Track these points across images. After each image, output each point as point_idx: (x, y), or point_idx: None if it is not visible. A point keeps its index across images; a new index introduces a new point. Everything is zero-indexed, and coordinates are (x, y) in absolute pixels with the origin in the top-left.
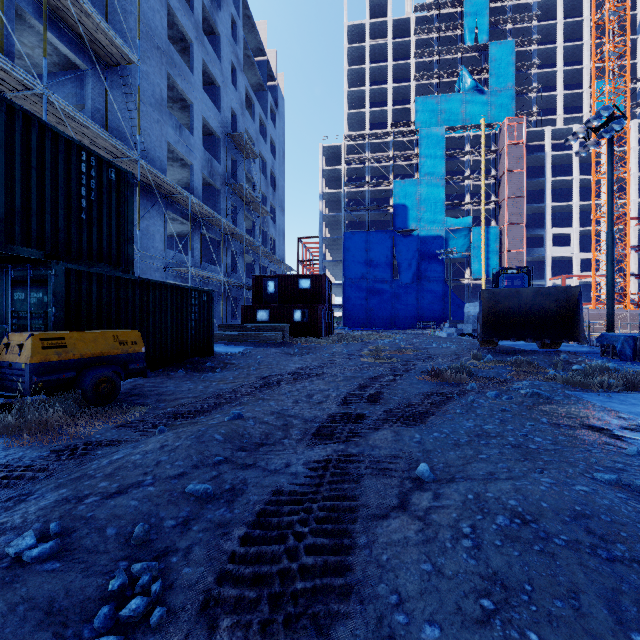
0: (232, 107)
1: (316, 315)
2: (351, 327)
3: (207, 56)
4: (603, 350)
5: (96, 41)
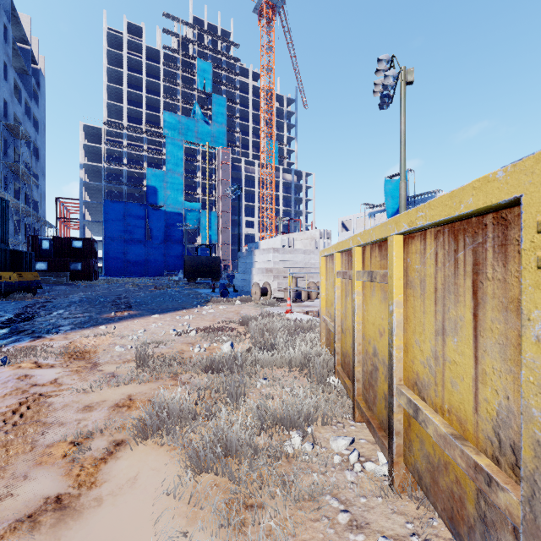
0: (4, 97)
1: (89, 266)
2: (111, 275)
3: None
4: (228, 281)
5: None
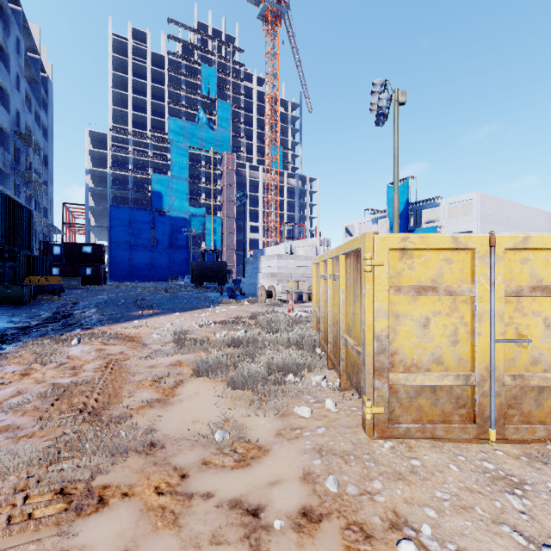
0: (17, 107)
1: (99, 271)
2: (116, 280)
3: (2, 75)
4: (234, 285)
5: None
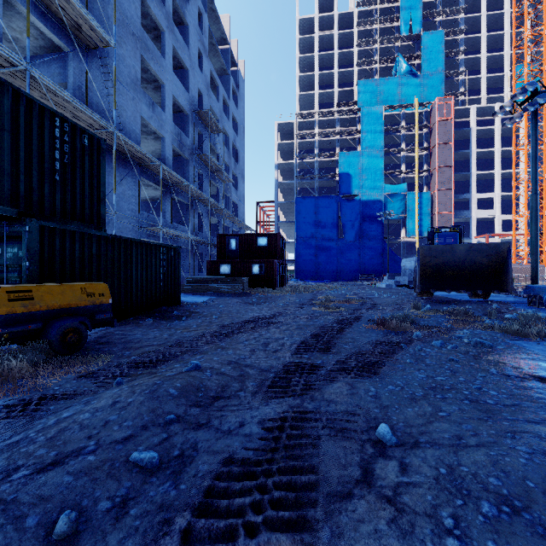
0: (199, 88)
1: (272, 269)
2: (302, 279)
3: (177, 43)
4: (530, 300)
5: (77, 26)
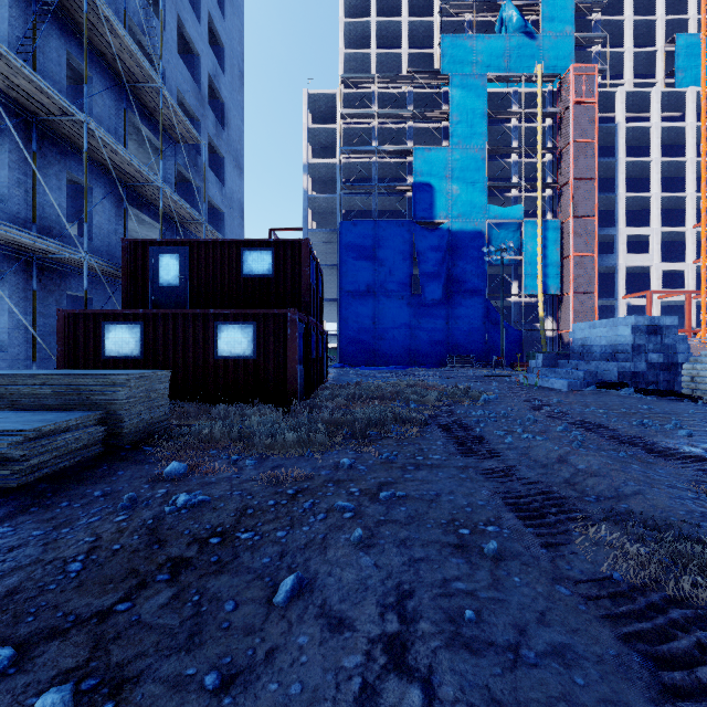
0: None
1: (281, 339)
2: (351, 364)
3: None
4: None
5: None
